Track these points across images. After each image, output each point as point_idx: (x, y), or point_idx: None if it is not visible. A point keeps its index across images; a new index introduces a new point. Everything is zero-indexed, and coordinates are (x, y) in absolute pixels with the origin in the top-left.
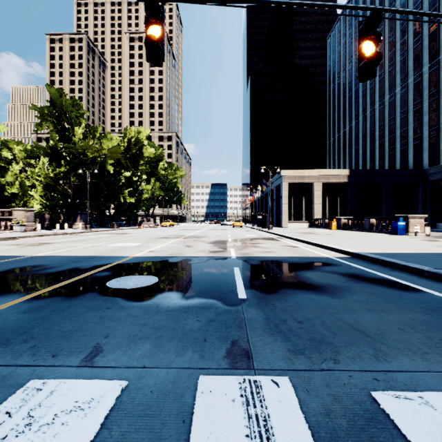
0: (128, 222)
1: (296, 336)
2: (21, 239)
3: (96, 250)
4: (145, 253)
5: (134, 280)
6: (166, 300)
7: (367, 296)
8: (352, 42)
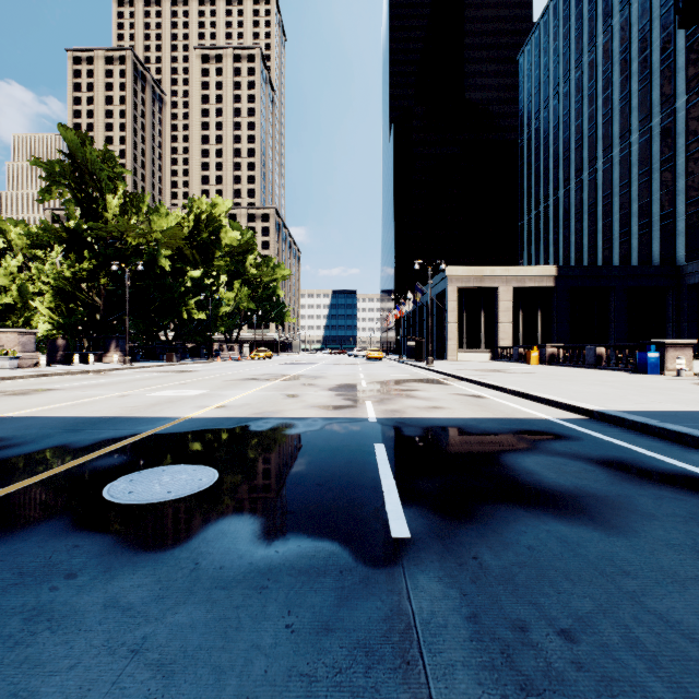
0: (196, 352)
1: None
2: (5, 382)
3: (123, 404)
4: (209, 411)
5: (166, 480)
6: (220, 545)
7: (685, 529)
8: (559, 62)
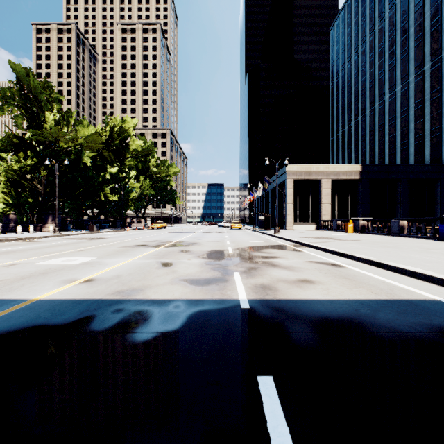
0: (114, 224)
1: None
2: None
3: None
4: (68, 289)
5: None
6: None
7: None
8: (358, 31)
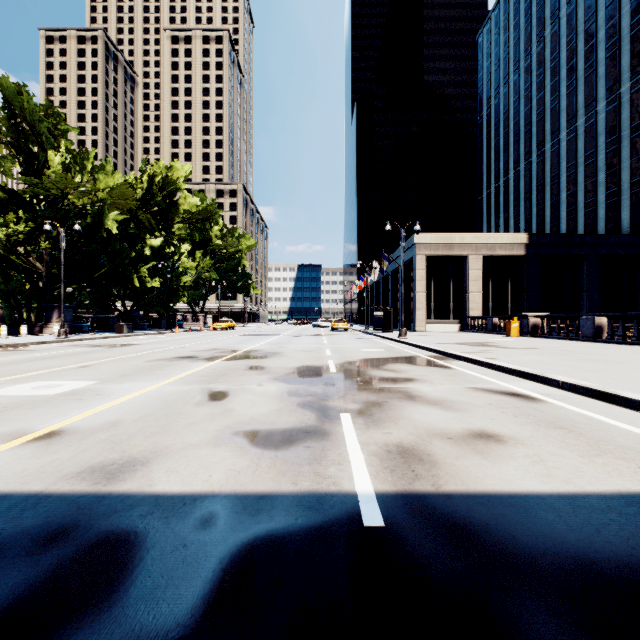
0: (157, 323)
1: None
2: None
3: None
4: None
5: None
6: None
7: None
8: (520, 38)
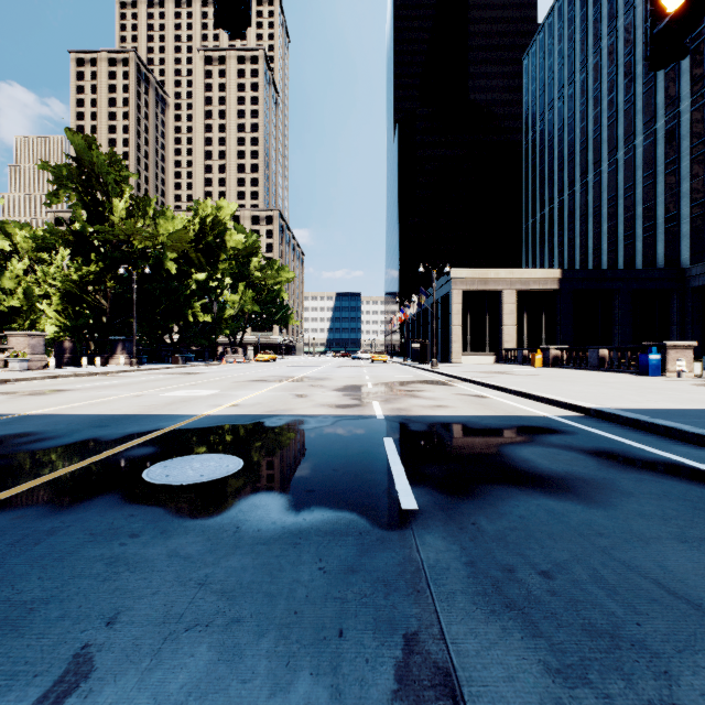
0: (201, 355)
1: (551, 620)
2: (18, 383)
3: (139, 403)
4: (224, 409)
5: (197, 466)
6: (255, 514)
7: (657, 503)
8: (564, 64)
